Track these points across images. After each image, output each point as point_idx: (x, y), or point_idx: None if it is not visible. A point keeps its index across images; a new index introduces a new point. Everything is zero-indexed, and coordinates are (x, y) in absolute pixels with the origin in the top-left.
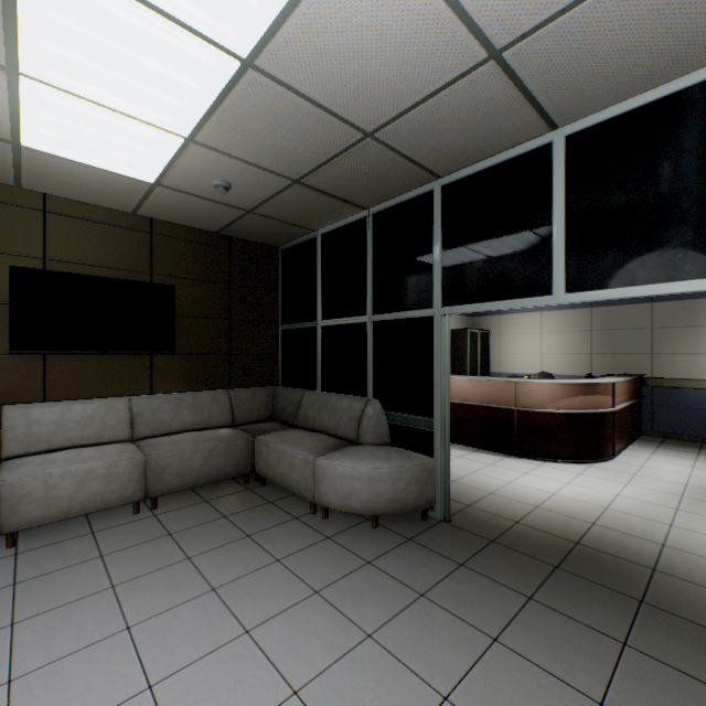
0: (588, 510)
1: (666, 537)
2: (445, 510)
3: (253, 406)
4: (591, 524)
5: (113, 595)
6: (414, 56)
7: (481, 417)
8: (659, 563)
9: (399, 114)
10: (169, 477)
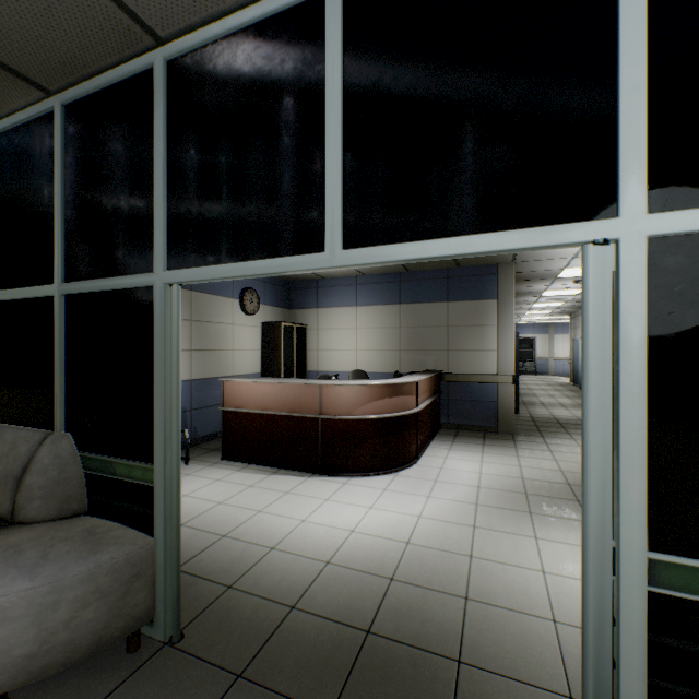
0: (388, 552)
1: (469, 582)
2: (172, 622)
3: None
4: (390, 581)
5: None
6: None
7: (283, 429)
8: (464, 642)
9: None
10: None
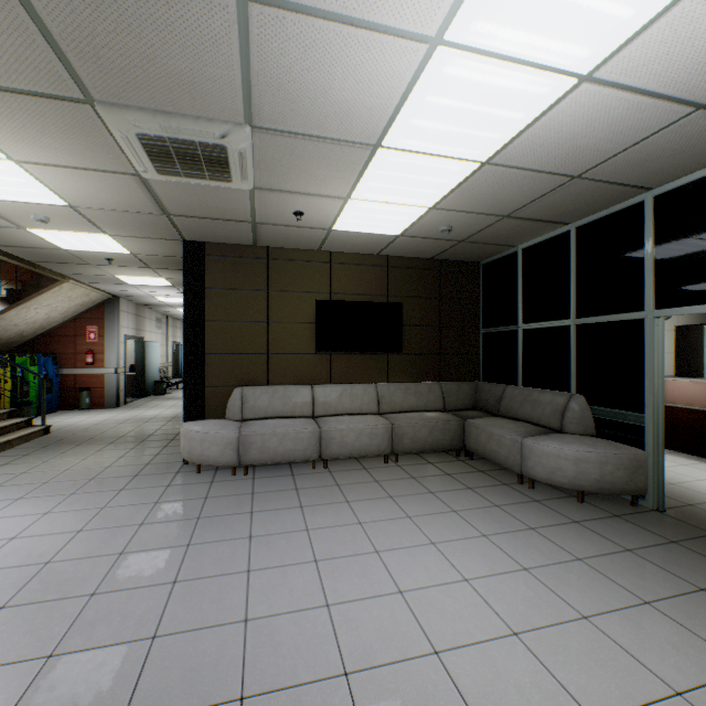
0: None
1: None
2: (657, 500)
3: (459, 396)
4: None
5: (392, 500)
6: (619, 128)
7: None
8: None
9: (605, 159)
10: (405, 441)
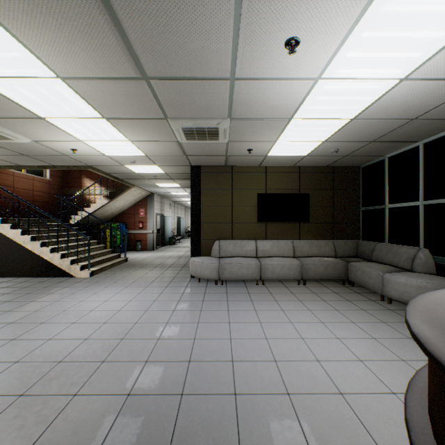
0: None
1: None
2: None
3: (345, 249)
4: None
5: (300, 302)
6: (434, 95)
7: None
8: None
9: (431, 109)
10: (310, 273)
